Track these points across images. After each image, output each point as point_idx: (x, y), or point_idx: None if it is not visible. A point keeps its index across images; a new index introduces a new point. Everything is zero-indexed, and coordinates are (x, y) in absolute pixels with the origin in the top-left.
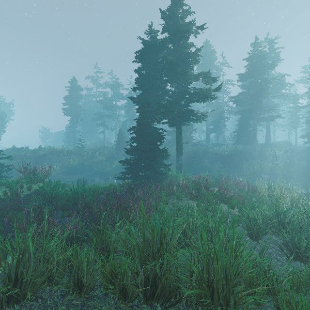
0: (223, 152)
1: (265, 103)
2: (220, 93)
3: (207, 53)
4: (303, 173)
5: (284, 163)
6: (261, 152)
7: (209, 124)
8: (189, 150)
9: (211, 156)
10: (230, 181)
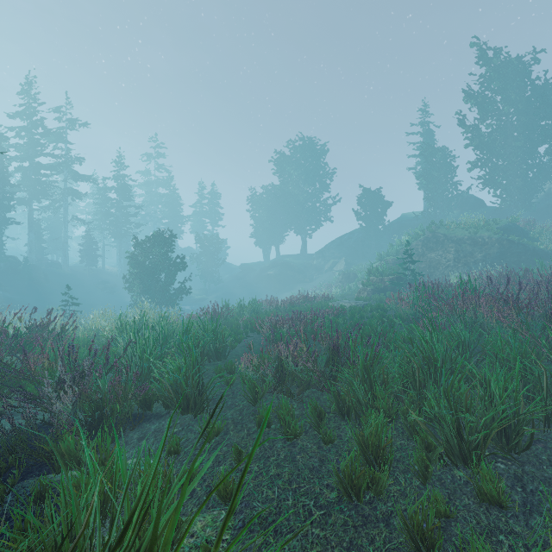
0: None
1: None
2: None
3: None
4: None
5: None
6: None
7: None
8: None
9: None
10: None
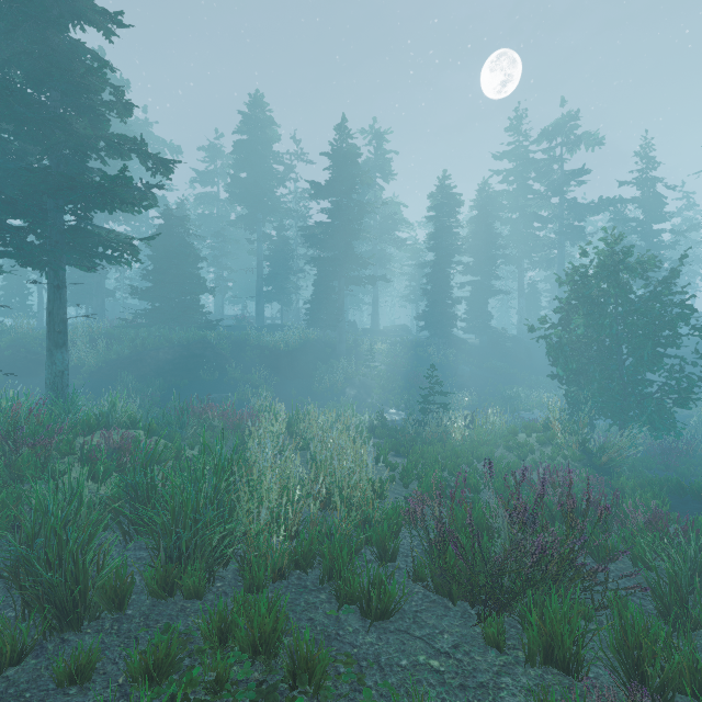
0: (278, 345)
1: (372, 252)
2: (287, 216)
3: (258, 121)
4: (412, 383)
5: (387, 366)
6: (354, 346)
7: (267, 282)
8: (190, 339)
9: (254, 352)
10: (207, 409)
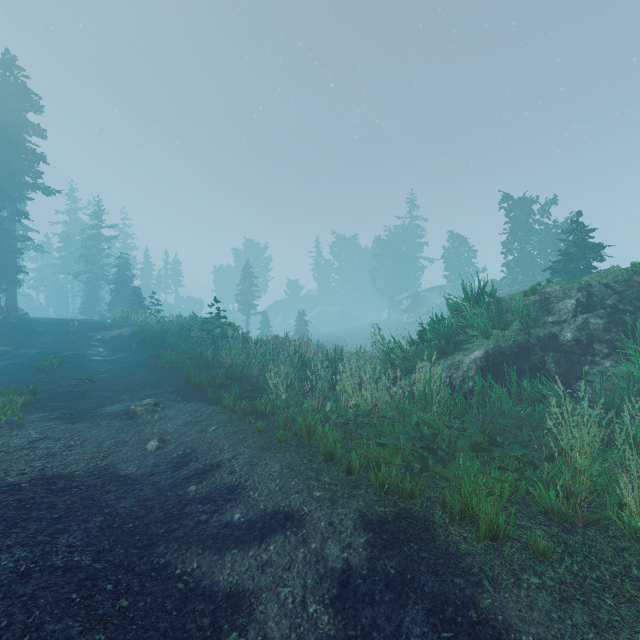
0: None
1: None
2: None
3: None
4: None
5: None
6: None
7: None
8: None
9: None
10: None
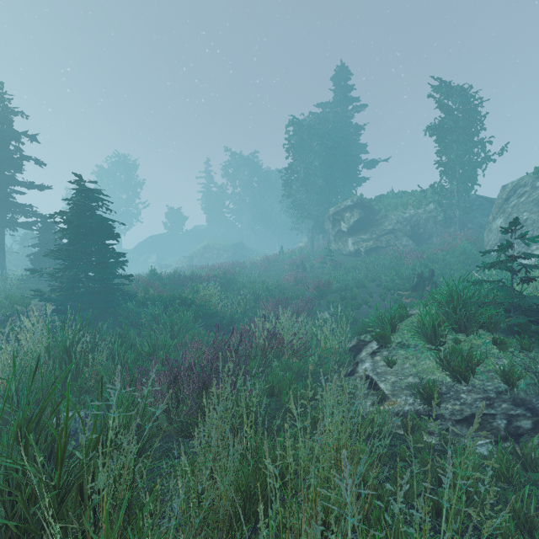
0: None
1: None
2: None
3: None
4: None
5: None
6: None
7: None
8: None
9: None
10: None
